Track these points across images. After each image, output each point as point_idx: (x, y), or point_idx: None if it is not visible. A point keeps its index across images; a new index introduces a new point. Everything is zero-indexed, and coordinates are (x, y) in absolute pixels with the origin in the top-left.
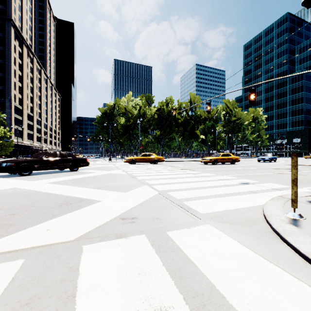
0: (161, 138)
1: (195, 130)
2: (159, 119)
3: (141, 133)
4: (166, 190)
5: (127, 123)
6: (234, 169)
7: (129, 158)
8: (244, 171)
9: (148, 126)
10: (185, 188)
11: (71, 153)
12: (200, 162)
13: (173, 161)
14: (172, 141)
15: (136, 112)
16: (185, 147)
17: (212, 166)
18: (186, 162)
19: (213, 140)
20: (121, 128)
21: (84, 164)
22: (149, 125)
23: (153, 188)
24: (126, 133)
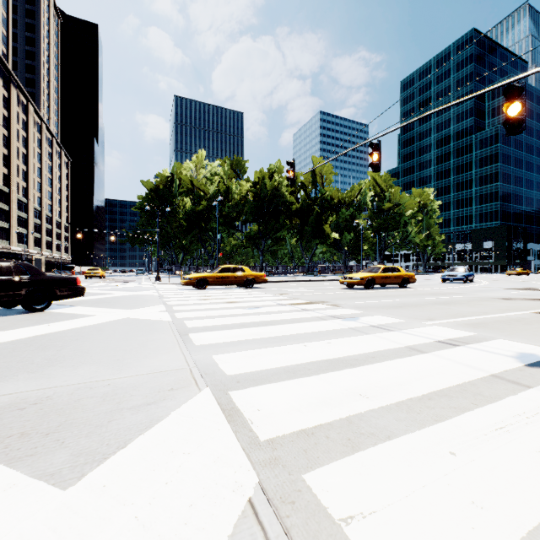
0: (260, 237)
1: (321, 224)
2: (256, 202)
3: (222, 229)
4: (293, 433)
5: (195, 209)
6: (423, 301)
7: (193, 275)
8: (452, 306)
9: (236, 215)
10: (372, 413)
11: (27, 264)
12: (336, 283)
13: (284, 281)
14: (281, 243)
15: (212, 188)
16: (303, 255)
17: (369, 294)
18: (309, 284)
19: (353, 242)
20: (183, 217)
21: (69, 293)
22: (237, 214)
23: (235, 418)
24: (194, 229)
